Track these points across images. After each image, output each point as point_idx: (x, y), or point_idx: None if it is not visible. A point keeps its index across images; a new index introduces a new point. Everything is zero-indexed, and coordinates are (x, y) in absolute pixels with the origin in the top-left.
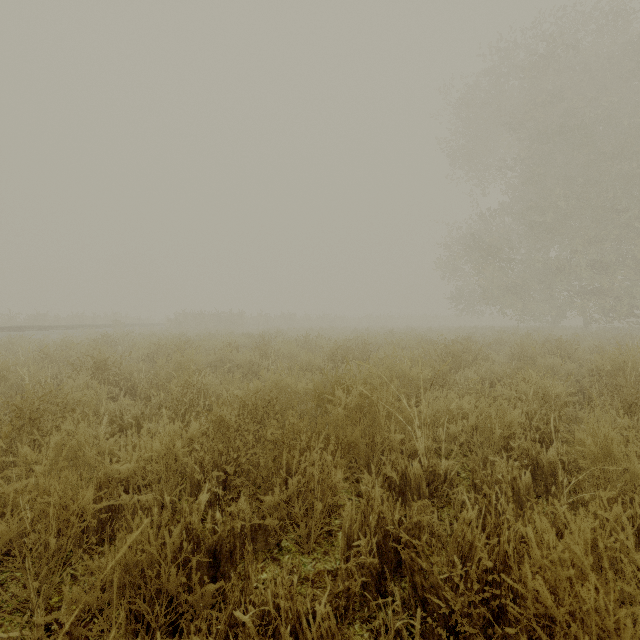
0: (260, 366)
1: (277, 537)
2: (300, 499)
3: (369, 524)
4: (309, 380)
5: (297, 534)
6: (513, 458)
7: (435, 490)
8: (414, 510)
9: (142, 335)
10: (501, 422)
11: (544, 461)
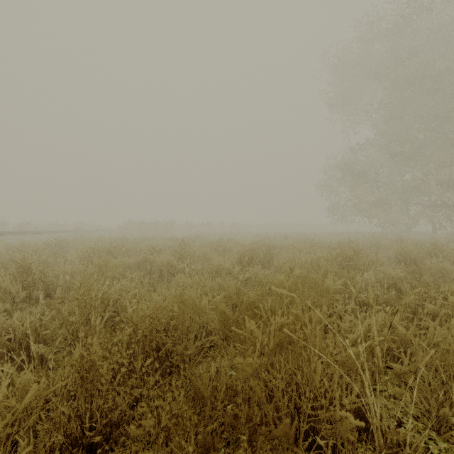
0: (177, 268)
1: None
2: None
3: None
4: (218, 284)
5: None
6: None
7: None
8: None
9: (92, 239)
10: None
11: None
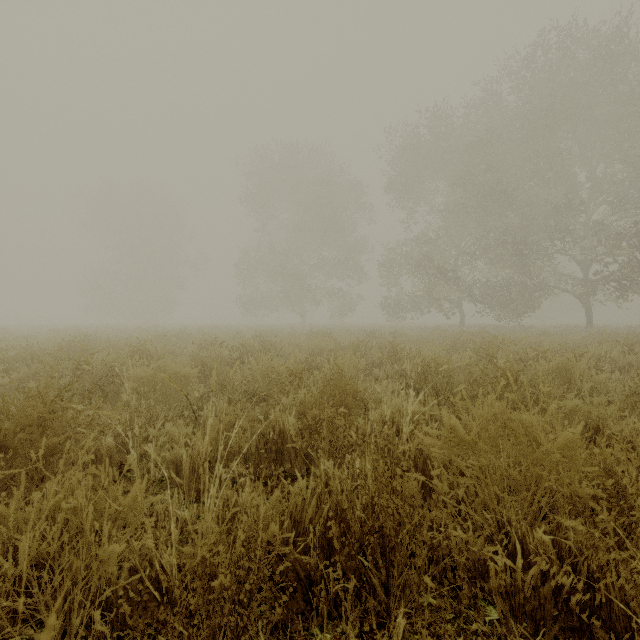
0: None
1: None
2: None
3: None
4: None
5: None
6: None
7: None
8: None
9: None
10: None
11: None
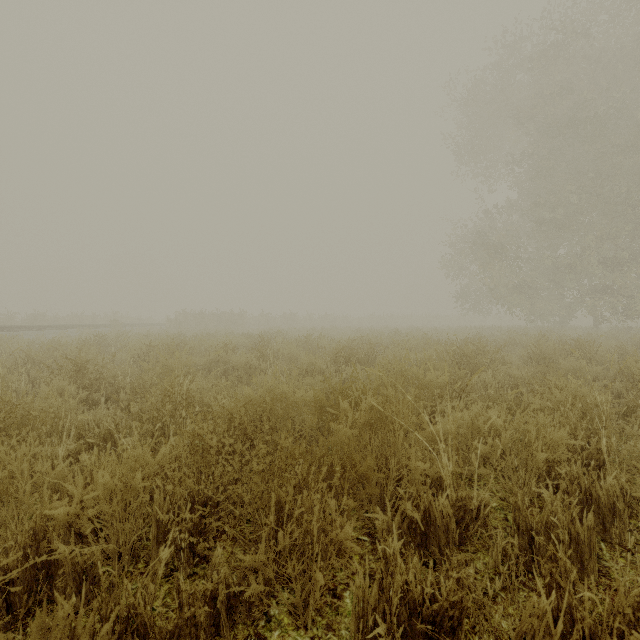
0: (257, 369)
1: (263, 608)
2: (294, 556)
3: (389, 599)
4: (310, 385)
5: (291, 594)
6: (561, 489)
7: (465, 529)
8: (453, 583)
9: (138, 335)
10: (542, 442)
11: (601, 493)
